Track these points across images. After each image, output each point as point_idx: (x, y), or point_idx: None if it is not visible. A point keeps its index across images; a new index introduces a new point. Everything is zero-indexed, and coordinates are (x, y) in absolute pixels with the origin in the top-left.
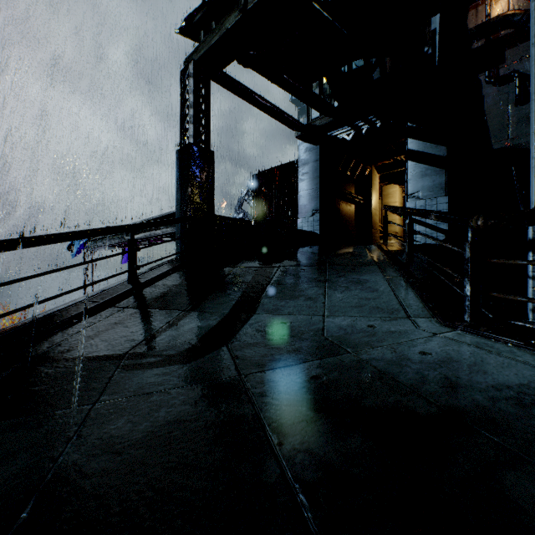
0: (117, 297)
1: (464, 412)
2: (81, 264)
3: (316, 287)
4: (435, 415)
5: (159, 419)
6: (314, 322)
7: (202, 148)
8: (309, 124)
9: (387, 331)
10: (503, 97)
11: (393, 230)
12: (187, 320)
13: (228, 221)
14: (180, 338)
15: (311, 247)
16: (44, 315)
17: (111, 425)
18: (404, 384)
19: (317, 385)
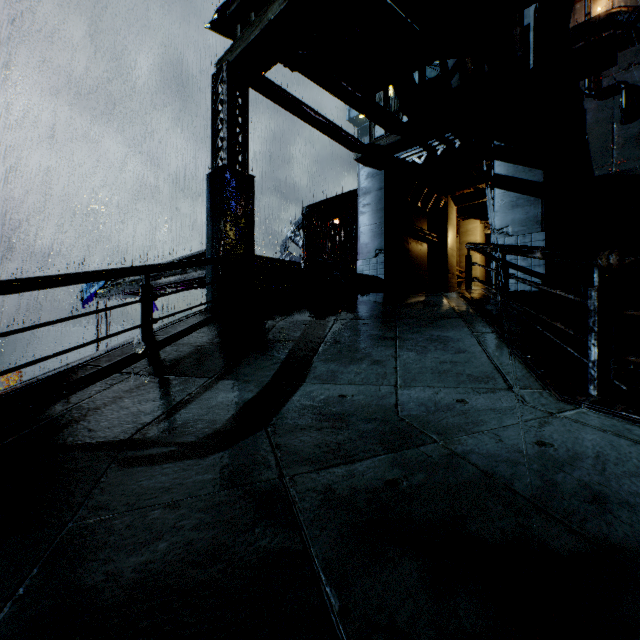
0: (125, 359)
1: (630, 550)
2: (76, 317)
3: (384, 346)
4: (584, 554)
5: (155, 556)
6: (384, 394)
7: (239, 171)
8: (372, 144)
9: (484, 408)
10: (607, 113)
11: (473, 274)
12: (214, 391)
13: (271, 263)
14: (204, 418)
15: (375, 294)
16: (26, 384)
17: (81, 567)
18: (524, 495)
19: (394, 496)
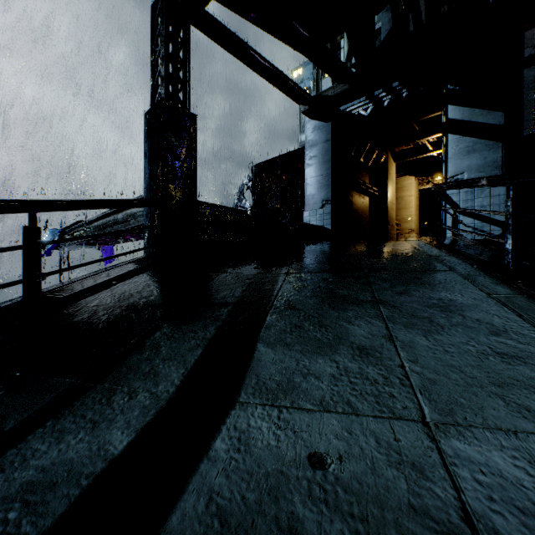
0: None
1: None
2: None
3: (364, 317)
4: None
5: None
6: (413, 459)
7: (179, 108)
8: (319, 96)
9: None
10: (528, 80)
11: (408, 227)
12: (58, 425)
13: (216, 210)
14: None
15: (329, 243)
16: None
17: None
18: None
19: None
